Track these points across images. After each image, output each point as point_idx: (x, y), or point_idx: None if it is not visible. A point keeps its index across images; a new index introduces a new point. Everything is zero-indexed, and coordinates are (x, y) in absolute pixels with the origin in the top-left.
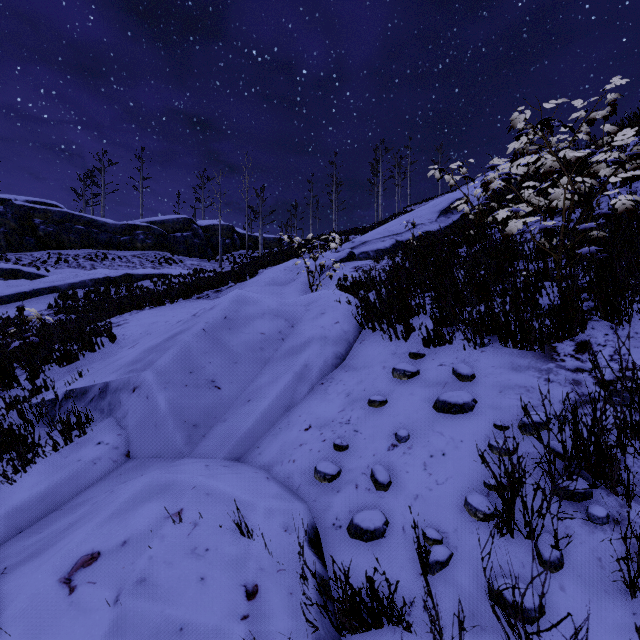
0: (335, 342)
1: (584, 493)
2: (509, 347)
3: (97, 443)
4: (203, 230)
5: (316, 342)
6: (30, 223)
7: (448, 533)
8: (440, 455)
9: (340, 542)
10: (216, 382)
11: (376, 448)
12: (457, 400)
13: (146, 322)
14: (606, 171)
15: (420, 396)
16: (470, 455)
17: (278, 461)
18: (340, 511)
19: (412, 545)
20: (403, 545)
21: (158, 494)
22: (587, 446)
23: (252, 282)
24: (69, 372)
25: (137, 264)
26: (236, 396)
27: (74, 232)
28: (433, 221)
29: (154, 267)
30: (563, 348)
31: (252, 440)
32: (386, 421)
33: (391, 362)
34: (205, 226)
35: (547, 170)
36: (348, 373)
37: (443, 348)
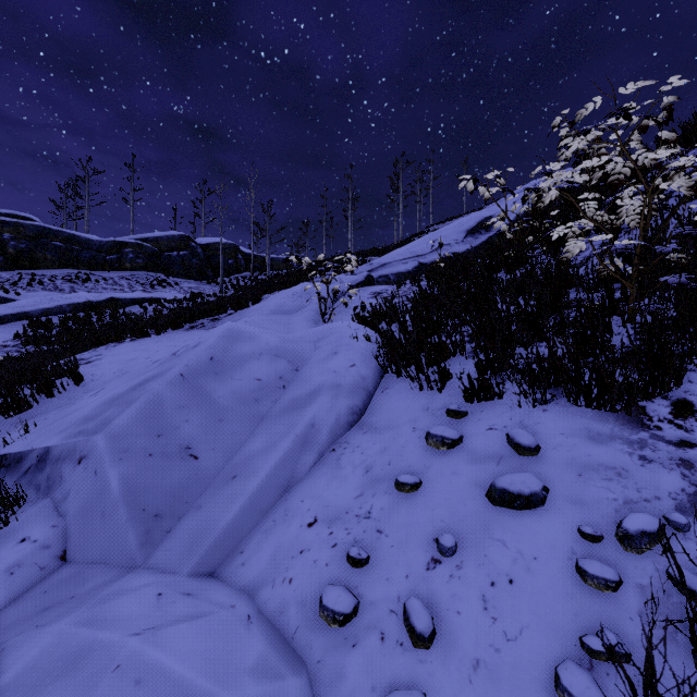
0: (350, 392)
1: None
2: (580, 405)
3: (20, 540)
4: (203, 249)
5: (326, 392)
6: None
7: None
8: (506, 583)
9: None
10: (192, 449)
11: (409, 564)
12: (522, 489)
13: (123, 358)
14: (681, 180)
15: (467, 477)
16: (551, 585)
17: (268, 579)
18: (357, 686)
19: None
20: None
21: (56, 680)
22: None
23: (255, 309)
24: (17, 424)
25: (125, 287)
26: (218, 469)
27: (51, 249)
28: (459, 242)
29: (145, 290)
30: (655, 409)
31: (234, 540)
32: (422, 517)
33: (423, 421)
34: (205, 244)
35: (614, 177)
36: (367, 435)
37: (491, 404)
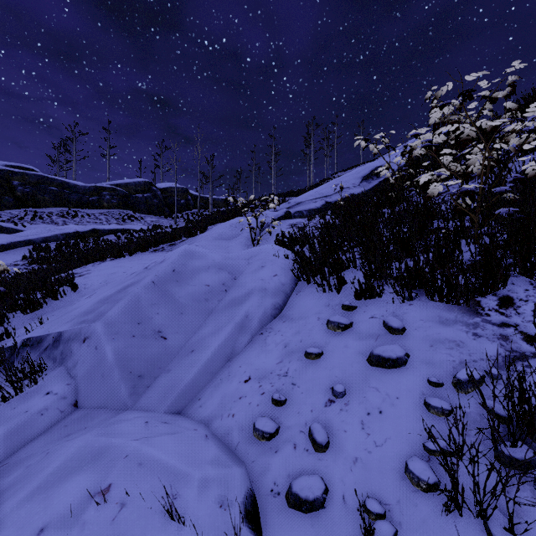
0: (274, 294)
1: (530, 462)
2: (435, 301)
3: (46, 393)
4: (161, 192)
5: (256, 294)
6: (9, 184)
7: (391, 505)
8: (377, 413)
9: (278, 512)
10: (162, 332)
11: (313, 403)
12: (391, 355)
13: (106, 272)
14: (515, 140)
15: (354, 349)
16: (407, 414)
17: (218, 415)
18: (278, 475)
19: (353, 519)
20: (344, 518)
21: (88, 464)
22: (534, 414)
23: (202, 237)
24: (32, 319)
25: (103, 220)
26: (181, 346)
27: (48, 193)
28: (357, 185)
29: (118, 223)
30: (487, 302)
31: (194, 392)
32: (322, 374)
33: (325, 313)
34: (163, 188)
35: (464, 138)
36: (286, 323)
37: (373, 301)
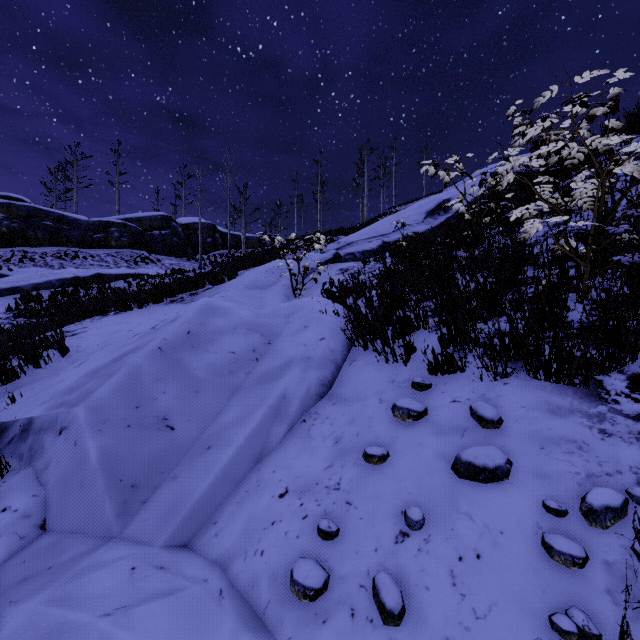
0: (320, 364)
1: None
2: (540, 379)
3: (2, 509)
4: (183, 228)
5: (297, 365)
6: None
7: None
8: (473, 558)
9: None
10: (169, 420)
11: (378, 537)
12: (486, 462)
13: (107, 331)
14: (631, 165)
15: (432, 449)
16: (518, 561)
17: (240, 551)
18: None
19: None
20: None
21: None
22: None
23: (230, 285)
24: (5, 394)
25: (111, 263)
26: (193, 439)
27: (41, 228)
28: (420, 222)
29: (129, 266)
30: (612, 383)
31: (208, 511)
32: (389, 489)
33: (389, 393)
34: (185, 224)
35: (568, 162)
36: (336, 407)
37: (454, 377)
